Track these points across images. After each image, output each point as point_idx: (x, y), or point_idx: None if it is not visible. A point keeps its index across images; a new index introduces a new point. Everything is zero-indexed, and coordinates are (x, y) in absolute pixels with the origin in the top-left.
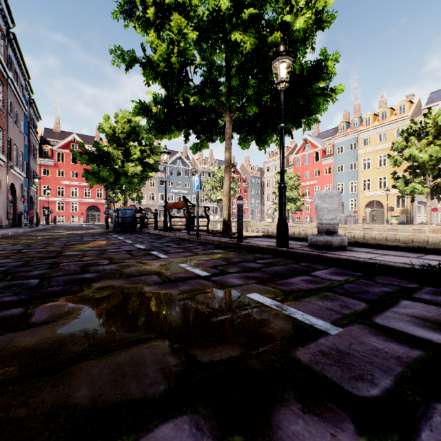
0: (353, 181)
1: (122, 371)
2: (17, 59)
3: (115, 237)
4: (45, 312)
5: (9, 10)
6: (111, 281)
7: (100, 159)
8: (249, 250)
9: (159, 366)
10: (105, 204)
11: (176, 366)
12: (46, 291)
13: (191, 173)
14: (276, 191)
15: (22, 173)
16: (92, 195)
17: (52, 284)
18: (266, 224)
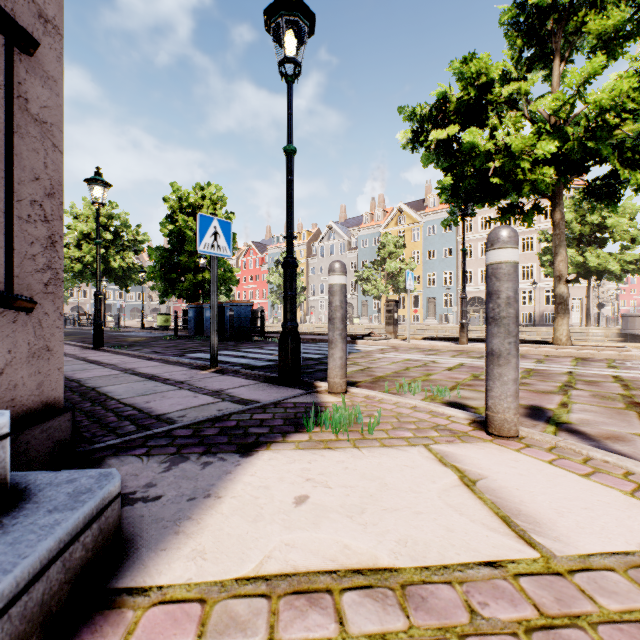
0: None
1: None
2: None
3: None
4: None
5: None
6: None
7: None
8: None
9: None
10: None
11: None
12: None
13: None
14: None
15: None
16: None
17: None
18: None
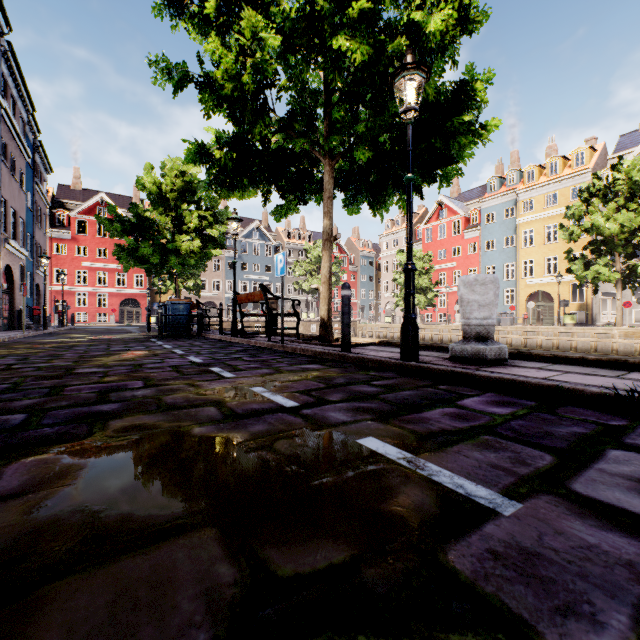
0: (509, 263)
1: (132, 599)
2: (15, 81)
3: (159, 345)
4: (20, 474)
5: (3, 8)
6: (141, 417)
7: (139, 230)
8: (359, 365)
9: (201, 586)
10: (148, 297)
11: (233, 586)
12: (32, 434)
13: (273, 252)
14: (398, 277)
15: (23, 251)
16: (129, 283)
17: (44, 423)
18: (383, 325)
